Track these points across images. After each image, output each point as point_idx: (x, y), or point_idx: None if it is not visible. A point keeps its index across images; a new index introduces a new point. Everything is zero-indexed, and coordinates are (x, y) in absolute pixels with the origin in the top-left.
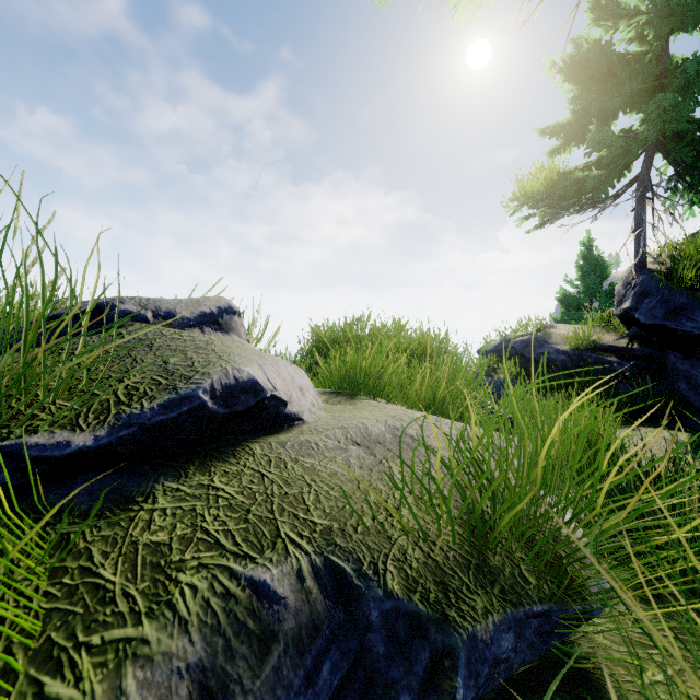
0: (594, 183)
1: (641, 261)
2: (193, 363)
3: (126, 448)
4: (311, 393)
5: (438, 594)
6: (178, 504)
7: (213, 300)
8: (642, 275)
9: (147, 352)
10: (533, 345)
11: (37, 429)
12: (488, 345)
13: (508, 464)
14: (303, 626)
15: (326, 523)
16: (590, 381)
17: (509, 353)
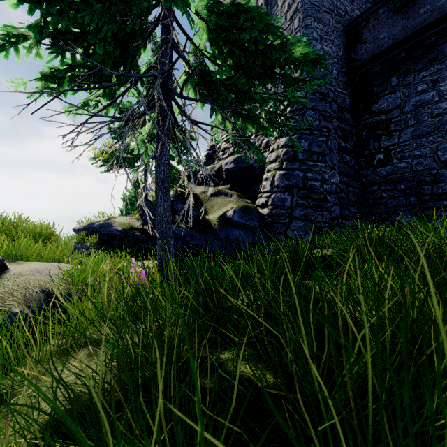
0: (129, 160)
1: (146, 196)
2: None
3: None
4: None
5: (67, 291)
6: (0, 286)
7: None
8: (146, 201)
9: None
10: (105, 226)
11: None
12: (80, 225)
13: (82, 269)
14: (40, 299)
15: (39, 285)
16: (129, 243)
17: (93, 231)
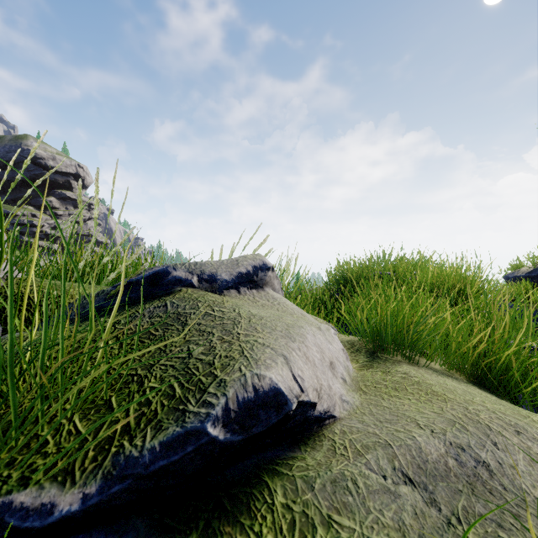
0: None
1: None
2: (213, 359)
3: (123, 499)
4: (341, 361)
5: None
6: None
7: (250, 258)
8: None
9: (178, 334)
10: None
11: (31, 476)
12: (517, 271)
13: None
14: None
15: None
16: None
17: None
